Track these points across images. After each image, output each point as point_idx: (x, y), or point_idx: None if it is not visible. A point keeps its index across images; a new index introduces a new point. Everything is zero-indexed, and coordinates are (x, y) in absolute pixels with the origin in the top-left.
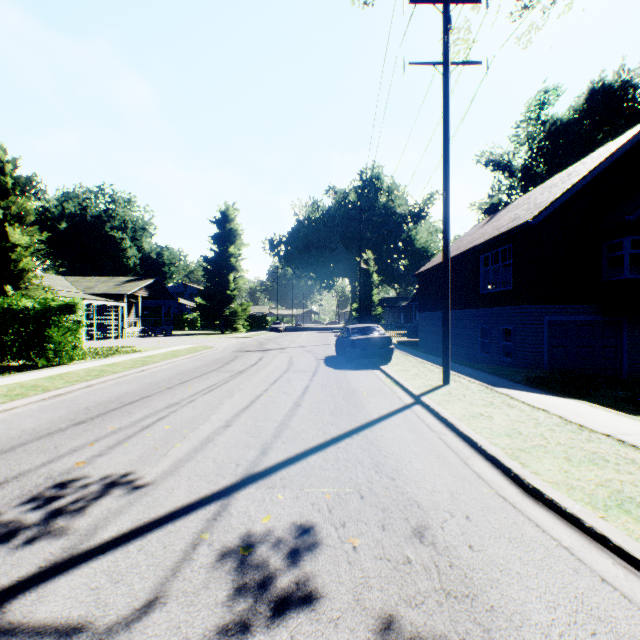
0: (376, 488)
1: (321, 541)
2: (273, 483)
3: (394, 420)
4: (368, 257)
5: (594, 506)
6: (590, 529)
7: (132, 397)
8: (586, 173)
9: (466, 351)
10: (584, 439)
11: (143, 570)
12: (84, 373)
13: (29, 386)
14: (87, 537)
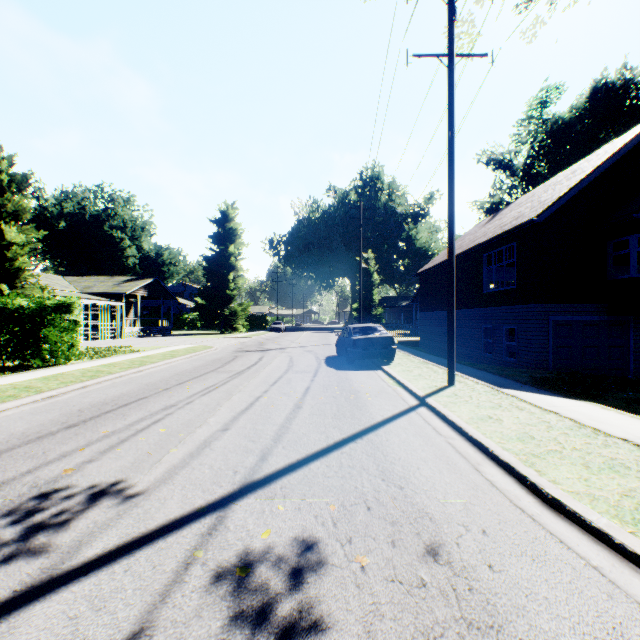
0: (383, 498)
1: (326, 560)
2: (273, 492)
3: (399, 423)
4: (368, 257)
5: (622, 520)
6: (620, 546)
7: (127, 399)
8: (592, 170)
9: (468, 351)
10: (601, 444)
11: (128, 595)
12: (80, 374)
13: (22, 387)
14: (69, 555)
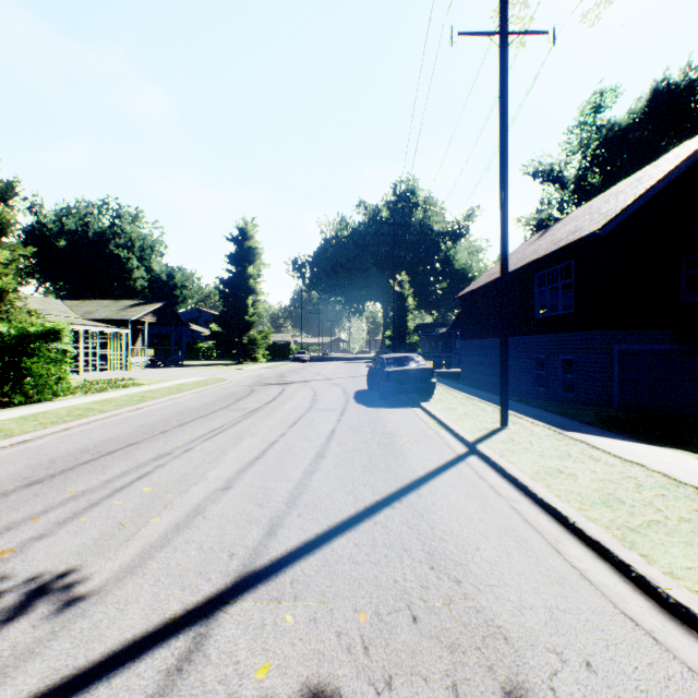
0: (435, 600)
1: None
2: (280, 590)
3: (446, 478)
4: (402, 279)
5: None
6: None
7: (114, 444)
8: (663, 175)
9: (517, 384)
10: None
11: None
12: (65, 412)
13: None
14: None
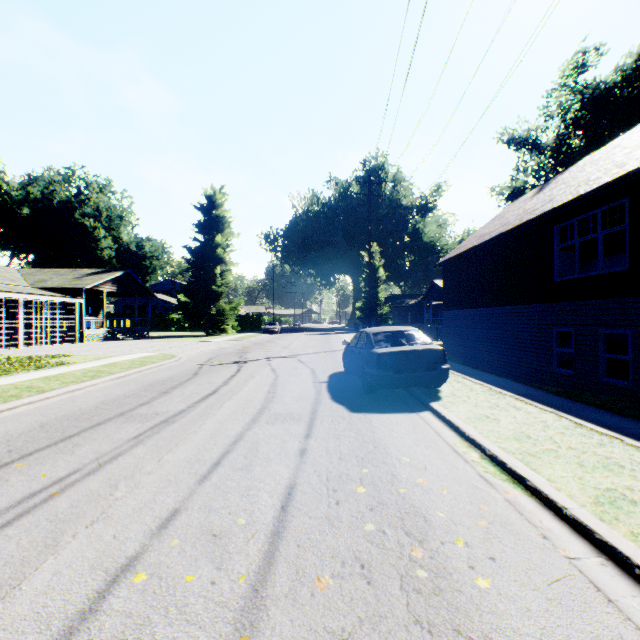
0: None
1: None
2: None
3: None
4: (373, 250)
5: None
6: None
7: None
8: None
9: (525, 363)
10: None
11: None
12: None
13: None
14: None
